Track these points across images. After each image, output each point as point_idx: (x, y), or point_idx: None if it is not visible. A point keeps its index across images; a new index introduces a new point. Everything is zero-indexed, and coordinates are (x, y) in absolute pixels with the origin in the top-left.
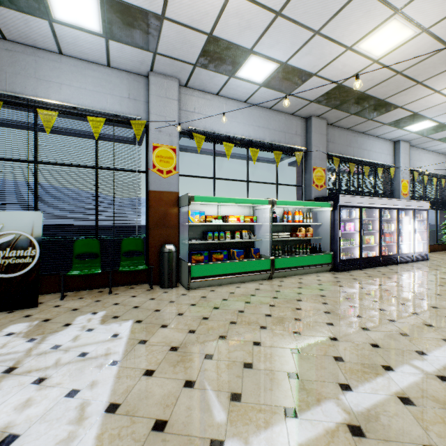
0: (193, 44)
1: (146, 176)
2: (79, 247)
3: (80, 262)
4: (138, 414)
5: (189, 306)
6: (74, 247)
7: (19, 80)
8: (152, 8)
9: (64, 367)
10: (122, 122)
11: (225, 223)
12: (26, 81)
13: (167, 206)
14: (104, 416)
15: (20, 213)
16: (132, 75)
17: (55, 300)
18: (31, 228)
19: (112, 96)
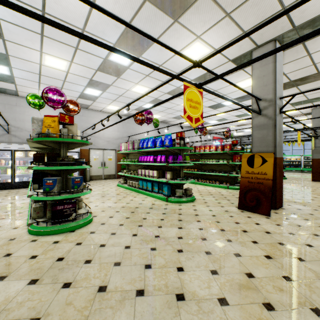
0: None
1: None
2: None
3: None
4: None
5: None
6: None
7: None
8: None
9: None
10: None
11: (289, 160)
12: None
13: None
14: None
15: None
16: None
17: None
18: None
19: None
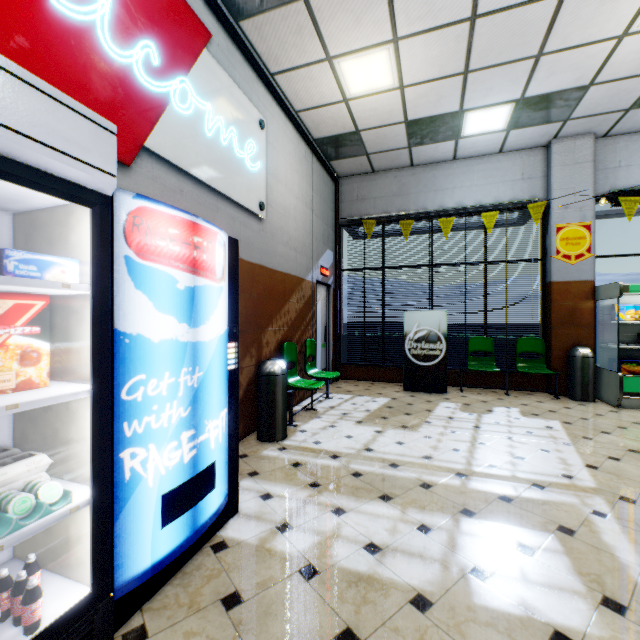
0: (630, 90)
1: (543, 265)
2: (473, 345)
3: (473, 359)
4: (622, 476)
5: (630, 423)
6: (468, 344)
7: (421, 197)
8: (576, 84)
9: (519, 435)
10: (513, 208)
11: None
12: (426, 196)
13: (576, 300)
14: (586, 468)
15: (429, 312)
16: (525, 152)
17: (456, 392)
18: (438, 325)
19: (502, 183)
